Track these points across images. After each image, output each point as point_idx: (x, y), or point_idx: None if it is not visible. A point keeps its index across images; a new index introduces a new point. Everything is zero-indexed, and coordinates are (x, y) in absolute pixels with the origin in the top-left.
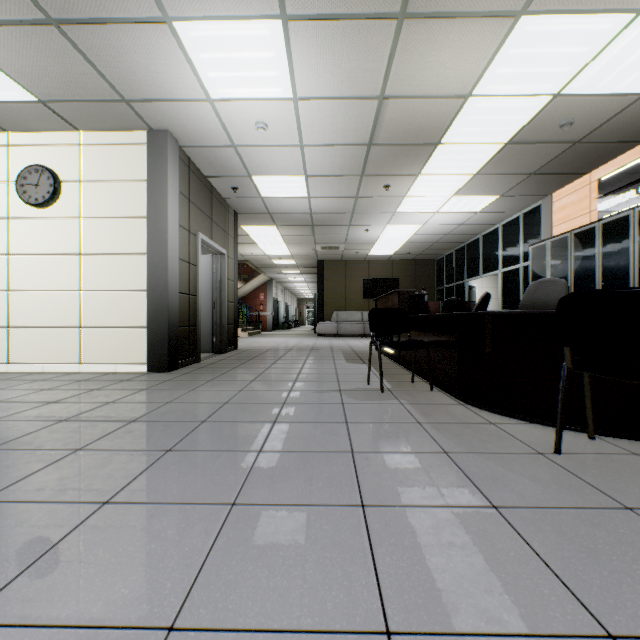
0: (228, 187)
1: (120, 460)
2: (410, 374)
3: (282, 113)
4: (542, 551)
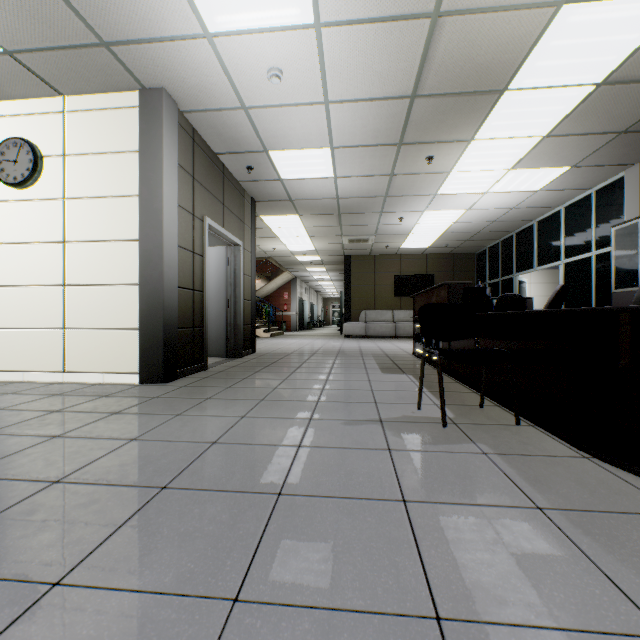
0: (242, 167)
1: None
2: (471, 392)
3: (301, 51)
4: None
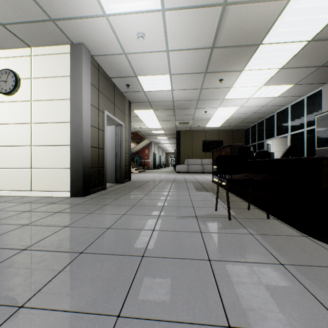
0: (124, 84)
1: None
2: (243, 201)
3: (154, 24)
4: None
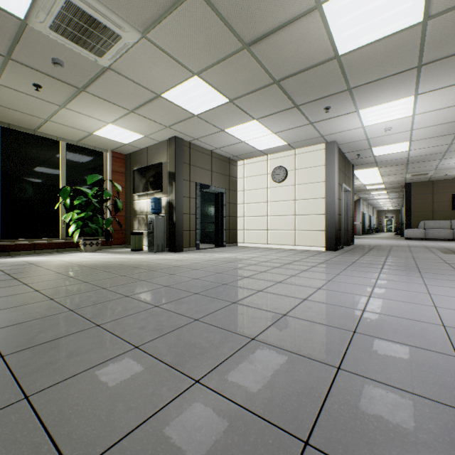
0: (354, 155)
1: (368, 268)
2: None
3: (402, 122)
4: None
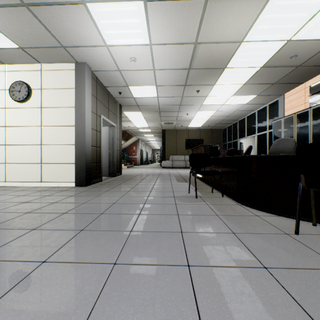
0: (116, 92)
1: (55, 235)
2: (210, 188)
3: (144, 52)
4: (298, 298)
